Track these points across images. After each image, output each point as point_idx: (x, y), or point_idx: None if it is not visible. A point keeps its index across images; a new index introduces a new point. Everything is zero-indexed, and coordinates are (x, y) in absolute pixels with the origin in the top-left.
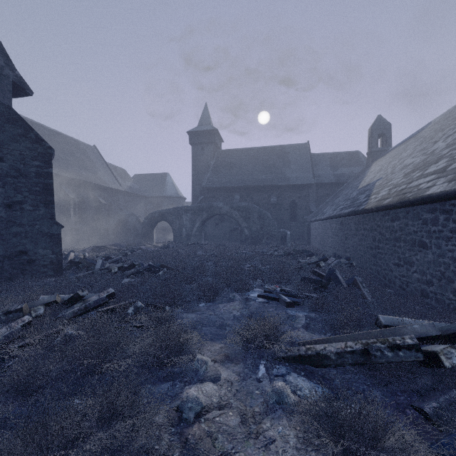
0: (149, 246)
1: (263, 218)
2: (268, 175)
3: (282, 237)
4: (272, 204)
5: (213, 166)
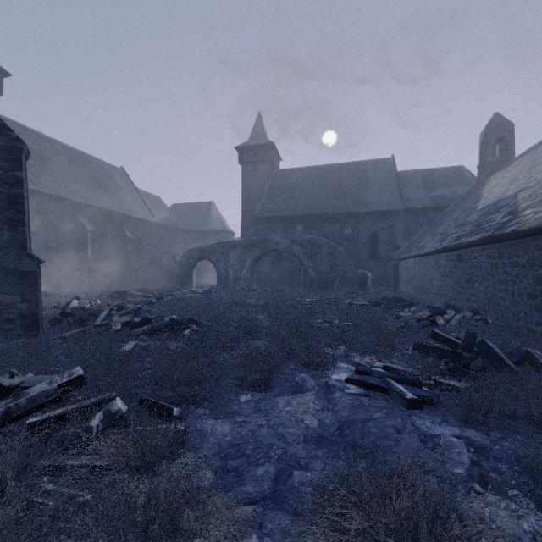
0: (186, 291)
1: (335, 255)
2: (340, 200)
3: (360, 281)
4: (346, 238)
5: (268, 190)
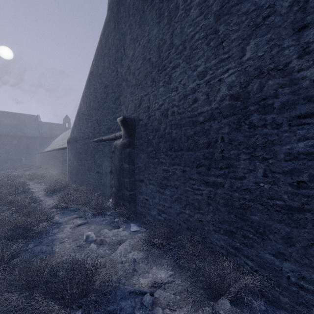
0: None
1: (9, 152)
2: (11, 129)
3: (20, 161)
4: (14, 145)
5: None
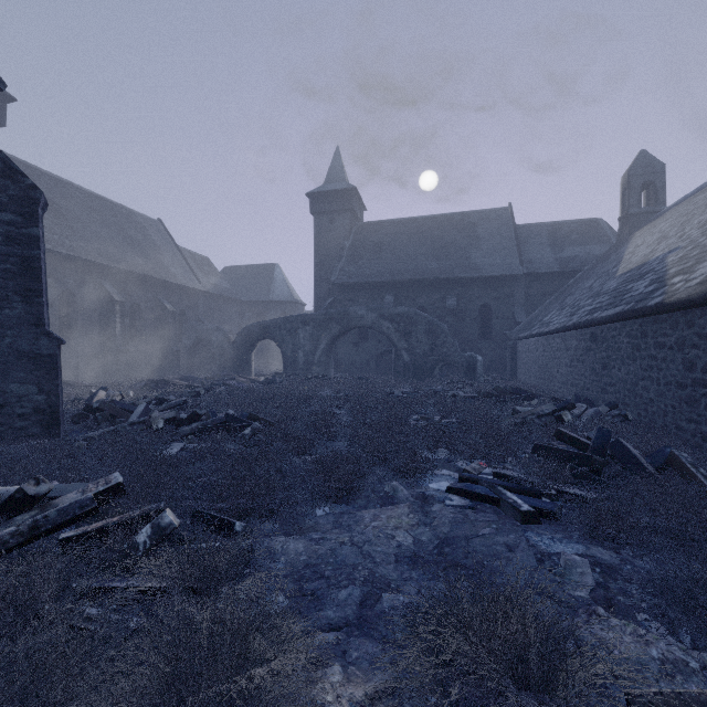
0: (243, 380)
1: (436, 333)
2: (441, 262)
3: (468, 366)
4: (449, 311)
5: (349, 249)
